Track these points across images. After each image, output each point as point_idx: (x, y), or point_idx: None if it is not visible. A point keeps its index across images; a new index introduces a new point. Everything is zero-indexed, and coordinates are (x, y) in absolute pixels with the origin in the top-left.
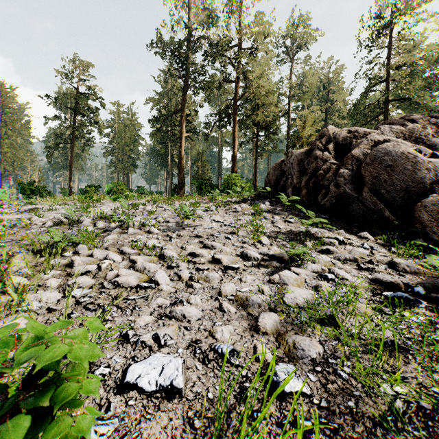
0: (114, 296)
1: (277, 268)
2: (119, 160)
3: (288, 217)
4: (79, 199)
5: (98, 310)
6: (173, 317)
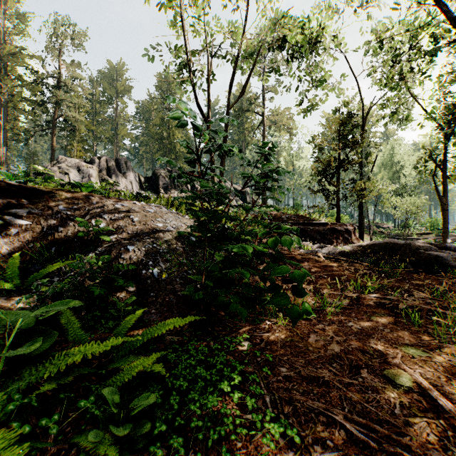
0: None
1: None
2: None
3: None
4: None
5: None
6: None
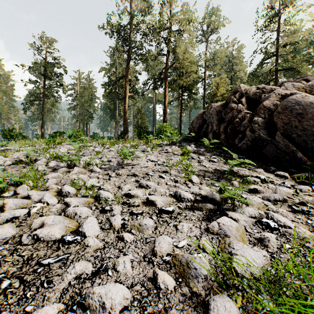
0: (26, 258)
1: (211, 211)
2: (80, 114)
3: (211, 157)
4: (44, 142)
5: None
6: (89, 307)
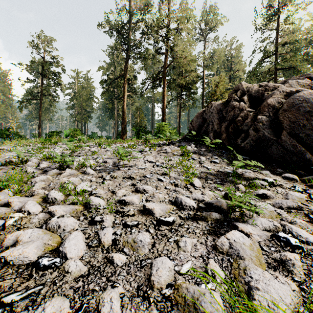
0: None
1: (218, 221)
2: (78, 113)
3: (213, 157)
4: (40, 142)
5: None
6: None
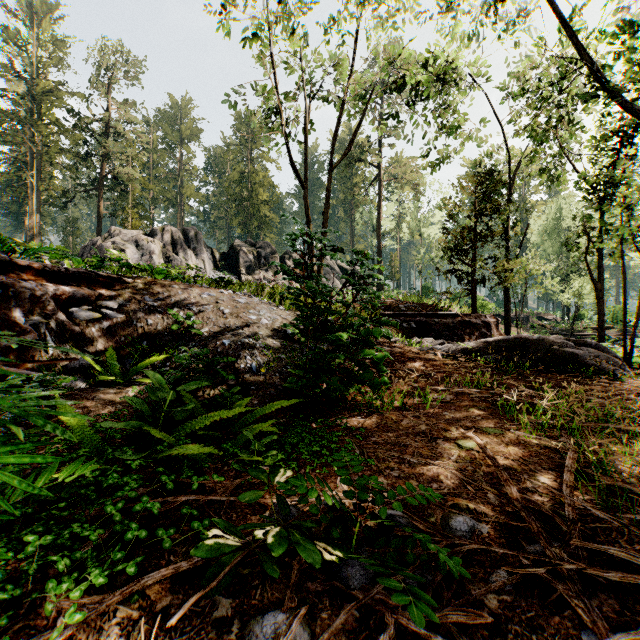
0: None
1: None
2: None
3: None
4: None
5: None
6: None
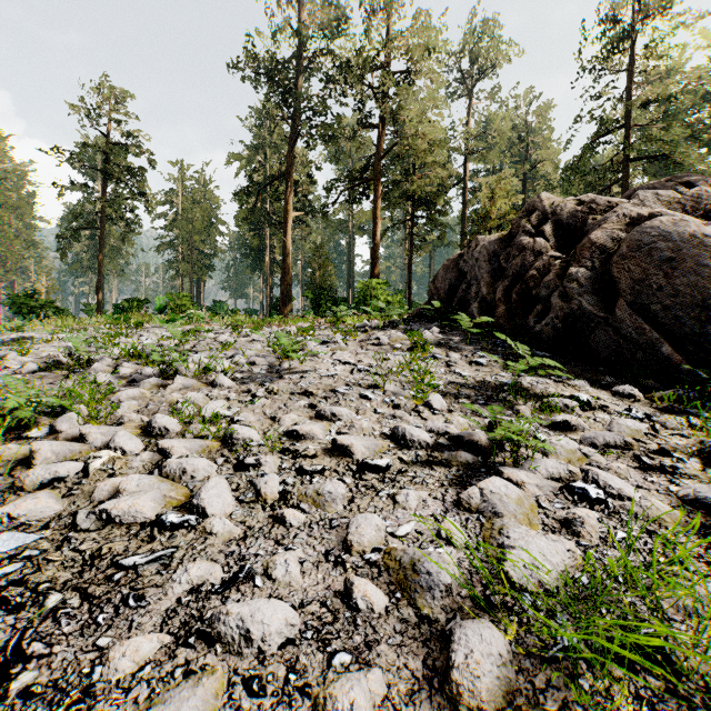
0: (88, 556)
1: (470, 467)
2: (183, 258)
3: (475, 354)
4: (106, 323)
5: (28, 607)
6: (219, 640)
